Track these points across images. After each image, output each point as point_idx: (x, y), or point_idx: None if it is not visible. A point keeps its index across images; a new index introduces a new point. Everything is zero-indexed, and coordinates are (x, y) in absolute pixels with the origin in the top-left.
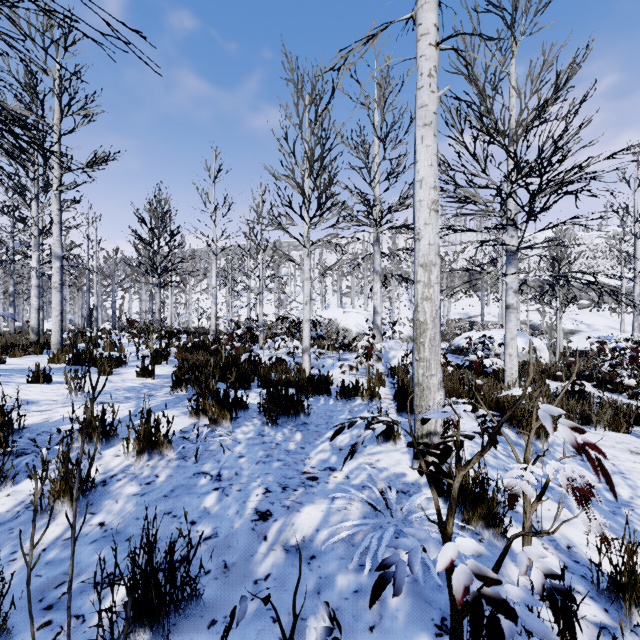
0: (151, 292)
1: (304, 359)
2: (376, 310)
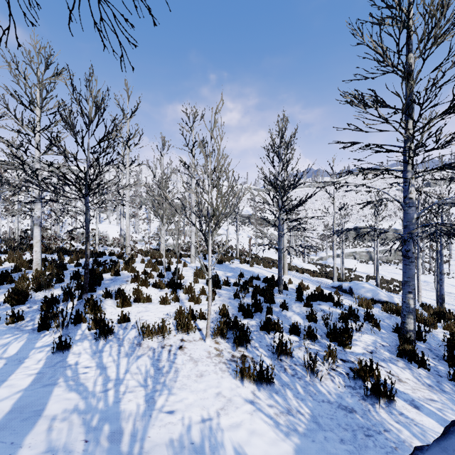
0: None
1: (96, 246)
2: (122, 229)
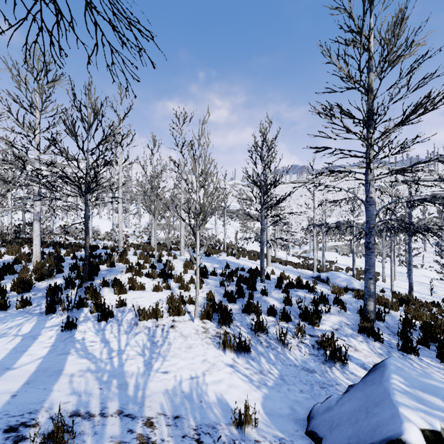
0: None
1: (90, 240)
2: (114, 223)
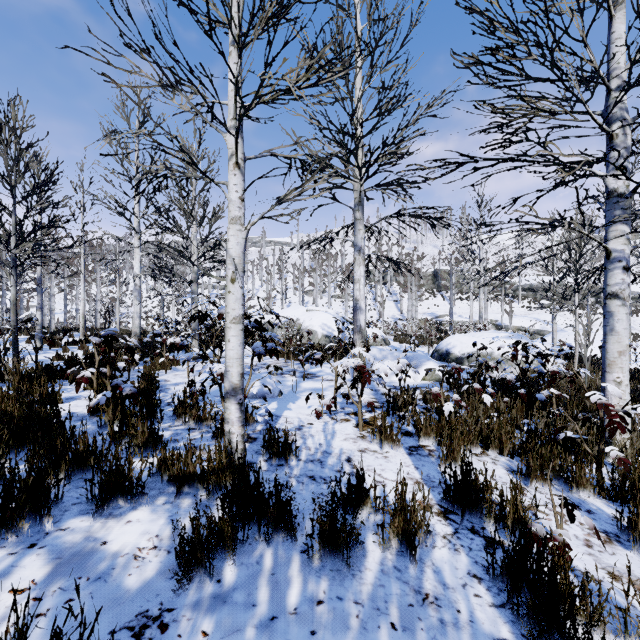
0: (39, 281)
1: (228, 413)
2: (358, 305)
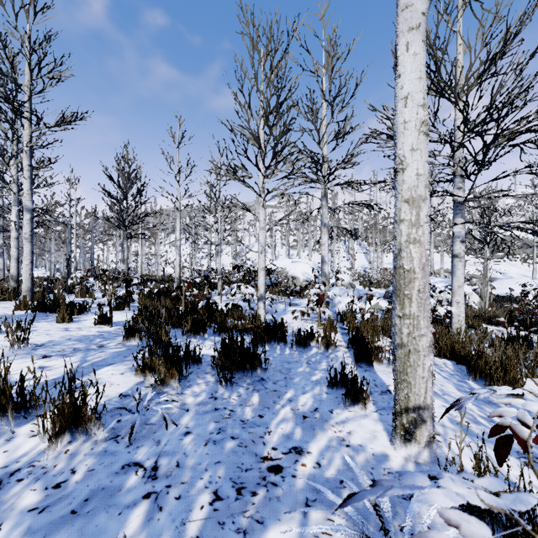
0: (122, 244)
1: (259, 307)
2: (324, 260)
